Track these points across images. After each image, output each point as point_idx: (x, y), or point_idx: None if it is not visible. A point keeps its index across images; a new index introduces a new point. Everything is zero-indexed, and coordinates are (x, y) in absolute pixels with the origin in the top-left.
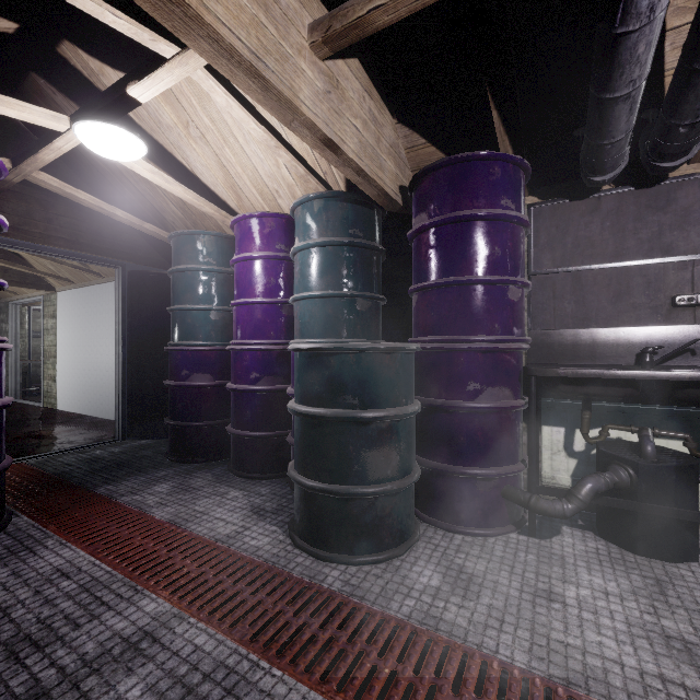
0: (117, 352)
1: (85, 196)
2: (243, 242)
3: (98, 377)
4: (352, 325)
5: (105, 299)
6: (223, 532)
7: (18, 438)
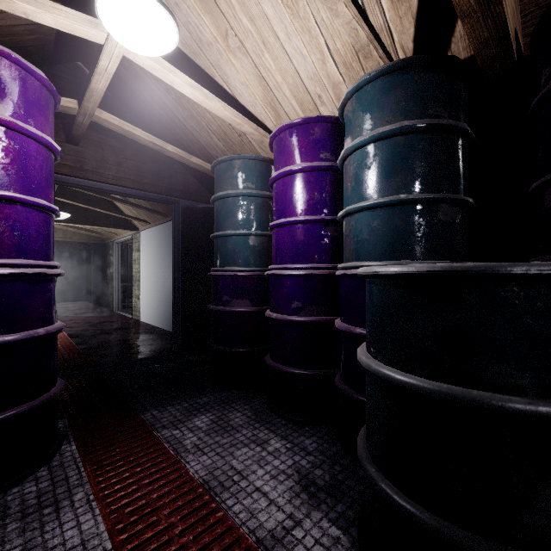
0: (173, 277)
1: (141, 133)
2: (283, 156)
3: (165, 297)
4: (433, 241)
5: (169, 234)
6: (266, 523)
7: (106, 345)
